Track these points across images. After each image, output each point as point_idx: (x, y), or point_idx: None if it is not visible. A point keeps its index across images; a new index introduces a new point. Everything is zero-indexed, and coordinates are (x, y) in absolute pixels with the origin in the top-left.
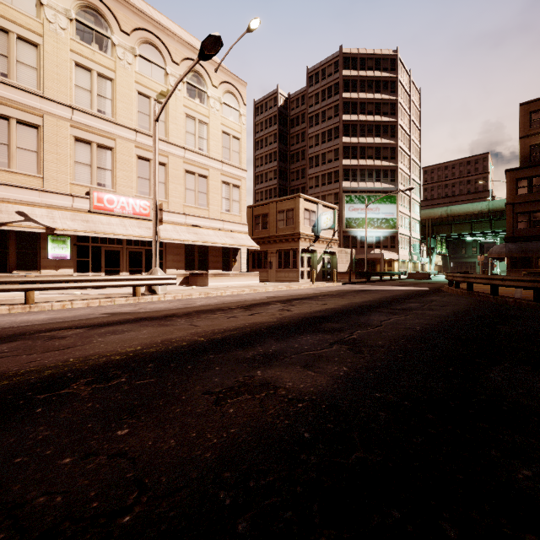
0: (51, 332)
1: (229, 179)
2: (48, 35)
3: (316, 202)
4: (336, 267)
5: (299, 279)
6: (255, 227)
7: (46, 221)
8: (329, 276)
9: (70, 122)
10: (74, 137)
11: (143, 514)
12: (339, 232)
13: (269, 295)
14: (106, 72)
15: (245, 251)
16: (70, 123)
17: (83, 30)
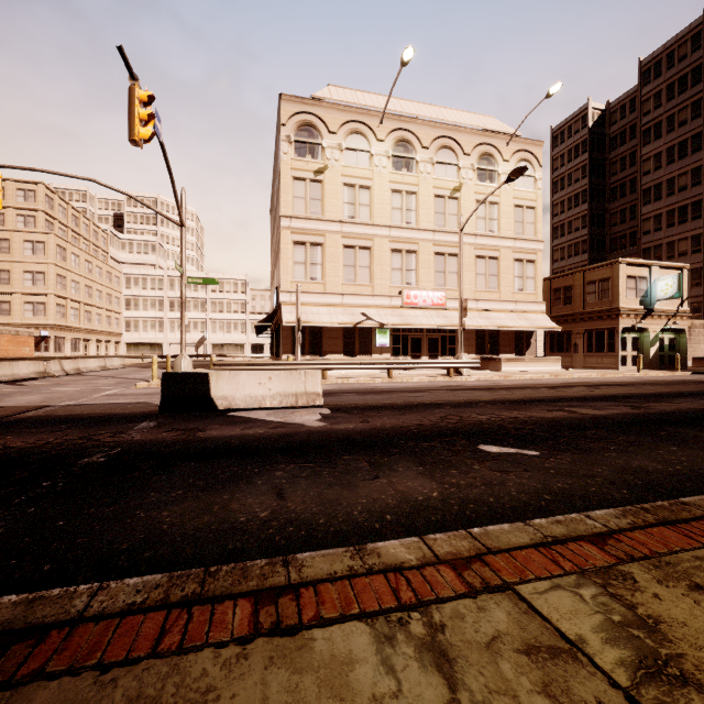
0: (433, 391)
1: (522, 255)
2: (375, 177)
3: (648, 265)
4: (685, 351)
5: (619, 366)
6: (553, 303)
7: (378, 318)
8: (672, 363)
9: (388, 238)
10: (391, 249)
11: (536, 418)
12: (701, 295)
13: (573, 381)
14: (412, 188)
15: (542, 332)
16: (388, 239)
17: (397, 162)
